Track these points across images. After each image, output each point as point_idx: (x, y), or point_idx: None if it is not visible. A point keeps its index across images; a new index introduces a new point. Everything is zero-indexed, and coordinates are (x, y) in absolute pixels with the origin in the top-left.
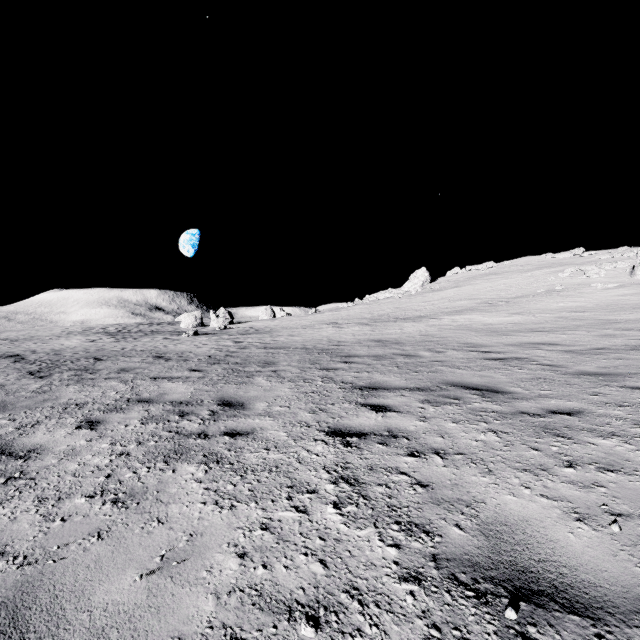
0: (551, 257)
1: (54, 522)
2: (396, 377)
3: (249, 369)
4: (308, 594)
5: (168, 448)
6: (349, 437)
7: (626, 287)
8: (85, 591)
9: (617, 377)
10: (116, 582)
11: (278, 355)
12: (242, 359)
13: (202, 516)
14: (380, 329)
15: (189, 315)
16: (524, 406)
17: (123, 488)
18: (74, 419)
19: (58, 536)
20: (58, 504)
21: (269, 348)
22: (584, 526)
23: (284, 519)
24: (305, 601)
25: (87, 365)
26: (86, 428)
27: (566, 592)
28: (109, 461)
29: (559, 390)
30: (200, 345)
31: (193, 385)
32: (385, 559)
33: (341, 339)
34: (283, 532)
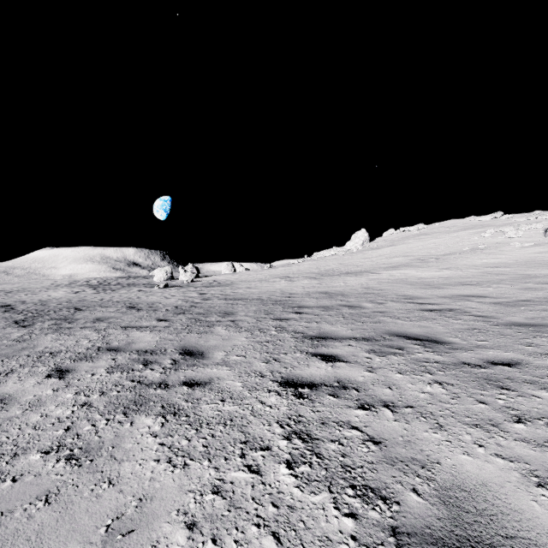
0: (474, 220)
1: (4, 482)
2: (343, 327)
3: (210, 319)
4: None
5: (129, 398)
6: (301, 388)
7: (541, 246)
8: None
9: (546, 328)
10: None
11: (237, 306)
12: (205, 309)
13: (154, 476)
14: (326, 282)
15: (161, 270)
16: (464, 356)
17: (79, 443)
18: (46, 368)
19: (5, 500)
20: (12, 461)
21: (229, 299)
22: (547, 493)
23: (236, 481)
24: None
25: (67, 315)
26: (55, 377)
27: None
28: (71, 412)
29: (494, 340)
30: (169, 296)
31: (159, 334)
32: (342, 533)
33: (292, 291)
34: (235, 497)
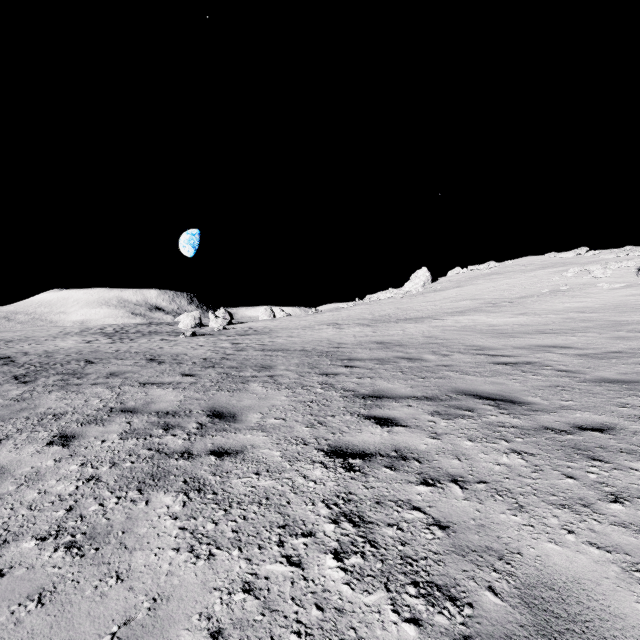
0: (554, 257)
1: None
2: (401, 384)
3: (244, 374)
4: None
5: (145, 471)
6: (352, 458)
7: (633, 287)
8: None
9: None
10: None
11: (276, 358)
12: (238, 362)
13: (172, 570)
14: (381, 330)
15: (188, 315)
16: (547, 420)
17: (83, 527)
18: (47, 433)
19: None
20: (1, 550)
21: (267, 350)
22: None
23: (273, 575)
24: None
25: (76, 368)
26: (58, 444)
27: None
28: (74, 488)
29: (582, 400)
30: (197, 347)
31: (183, 392)
32: None
33: (341, 341)
34: (270, 596)
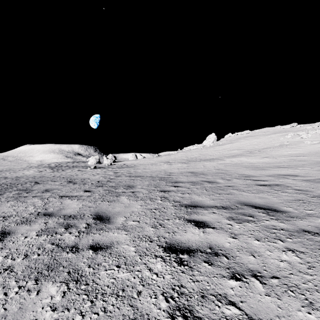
0: (280, 128)
1: None
2: (206, 197)
3: (118, 190)
4: None
5: (44, 262)
6: (181, 254)
7: None
8: None
9: None
10: None
11: (136, 181)
12: (116, 183)
13: None
14: (192, 165)
15: (92, 158)
16: (302, 224)
17: None
18: None
19: None
20: None
21: (132, 176)
22: None
23: None
24: None
25: (28, 187)
26: None
27: None
28: None
29: (318, 210)
30: (95, 174)
31: (82, 202)
32: None
33: (171, 171)
34: None
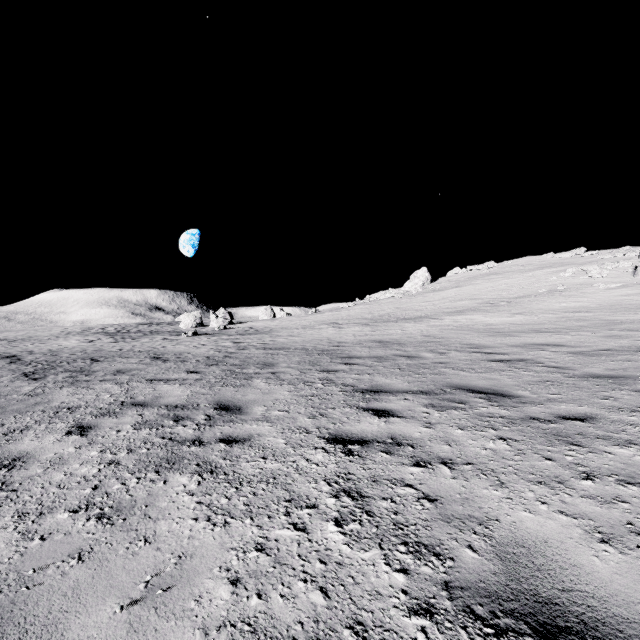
0: (552, 257)
1: (32, 541)
2: (398, 379)
3: (248, 371)
4: (307, 630)
5: (160, 456)
6: (351, 445)
7: (629, 287)
8: (59, 625)
9: (627, 380)
10: (94, 614)
11: (277, 356)
12: (241, 360)
13: (193, 534)
14: (381, 329)
15: (189, 315)
16: (533, 411)
17: (110, 501)
18: (65, 424)
19: (35, 558)
20: (39, 520)
21: (268, 349)
22: (609, 548)
23: (281, 538)
24: (304, 639)
25: (83, 366)
26: (76, 434)
27: (597, 629)
28: (97, 471)
29: (568, 394)
30: (199, 346)
31: (190, 388)
32: (392, 587)
33: (341, 340)
34: (280, 554)
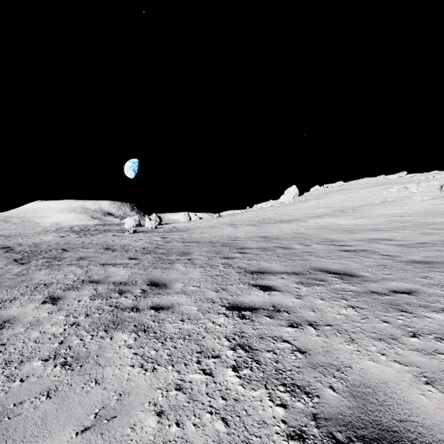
0: (383, 178)
1: (14, 382)
2: (277, 264)
3: (171, 258)
4: None
5: (108, 319)
6: (244, 311)
7: (437, 199)
8: None
9: (439, 264)
10: (56, 438)
11: (192, 247)
12: (166, 250)
13: (130, 377)
14: (264, 228)
15: (130, 218)
16: (373, 287)
17: (71, 353)
18: (41, 296)
19: (16, 395)
20: (20, 366)
21: (186, 242)
22: (432, 389)
23: (194, 380)
24: None
25: (56, 254)
26: (49, 303)
27: None
28: (63, 330)
29: (397, 274)
30: (137, 240)
31: (130, 270)
32: (275, 418)
33: (237, 236)
34: (193, 392)
